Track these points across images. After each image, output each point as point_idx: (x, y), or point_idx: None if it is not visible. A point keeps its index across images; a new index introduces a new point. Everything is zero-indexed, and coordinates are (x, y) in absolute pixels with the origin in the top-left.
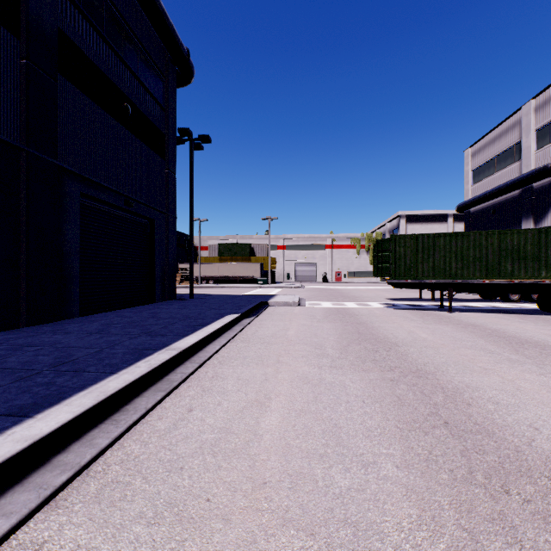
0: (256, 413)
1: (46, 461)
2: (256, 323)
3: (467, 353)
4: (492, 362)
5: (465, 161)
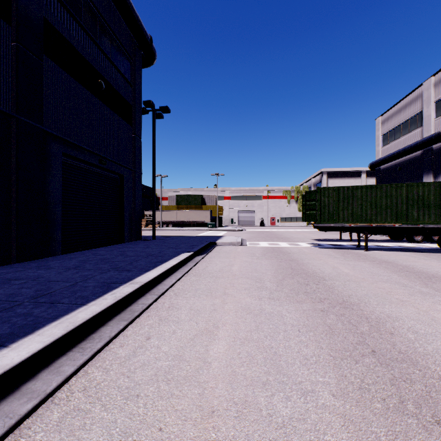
0: (206, 341)
1: (16, 389)
2: (206, 260)
3: (385, 286)
4: (406, 295)
5: (376, 127)
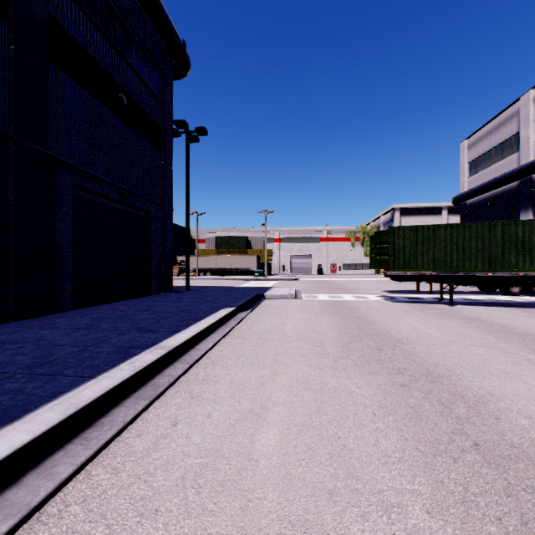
0: (251, 429)
1: None
2: (252, 317)
3: (480, 352)
4: (510, 364)
5: (461, 153)
